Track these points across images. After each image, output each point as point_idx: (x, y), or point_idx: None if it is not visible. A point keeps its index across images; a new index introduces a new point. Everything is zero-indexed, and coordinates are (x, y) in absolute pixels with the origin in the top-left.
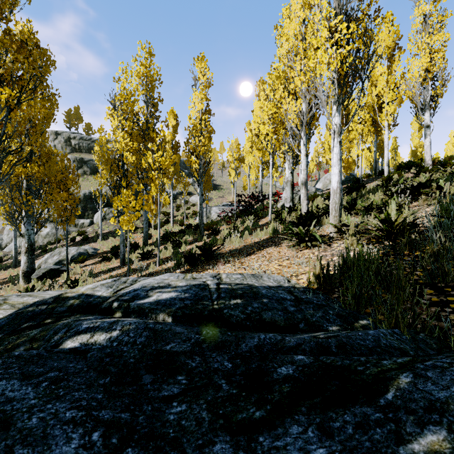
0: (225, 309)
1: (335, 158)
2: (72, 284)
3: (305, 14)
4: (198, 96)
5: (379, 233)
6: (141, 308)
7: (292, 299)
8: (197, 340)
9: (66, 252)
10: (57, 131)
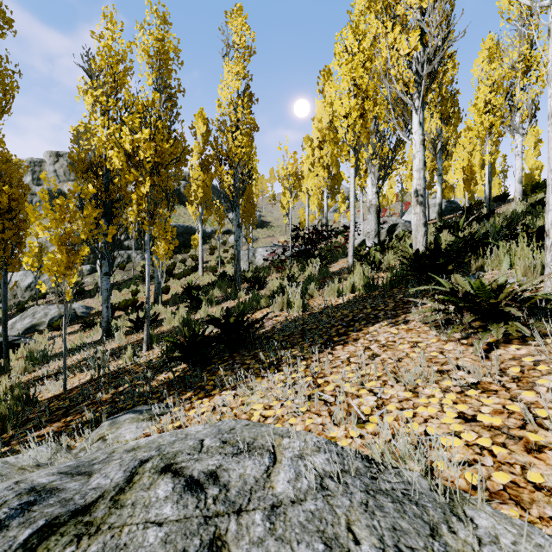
0: None
1: None
2: None
3: None
4: (233, 68)
5: None
6: None
7: None
8: None
9: (2, 318)
10: (58, 152)
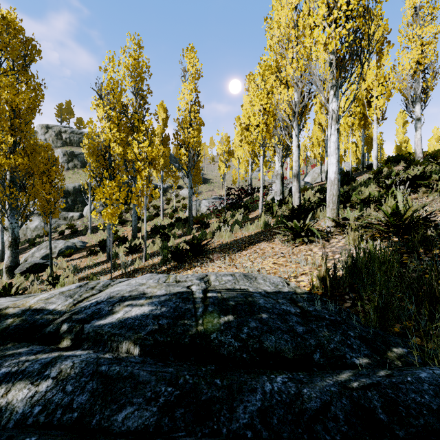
0: (213, 333)
1: (333, 147)
2: (53, 281)
3: (297, 0)
4: (188, 87)
5: (384, 228)
6: (98, 334)
7: (298, 312)
8: (168, 398)
9: (49, 246)
10: (47, 125)
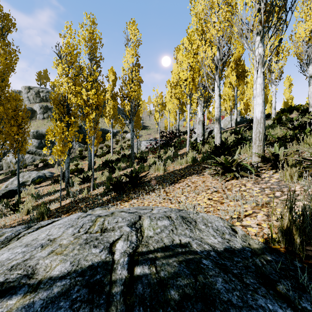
0: None
1: (259, 88)
2: (13, 208)
3: None
4: (130, 52)
5: None
6: None
7: None
8: None
9: (17, 177)
10: (29, 86)
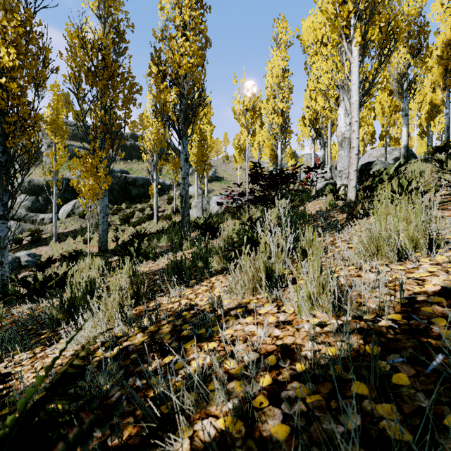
0: None
1: None
2: None
3: None
4: None
5: None
6: None
7: None
8: None
9: None
10: None
